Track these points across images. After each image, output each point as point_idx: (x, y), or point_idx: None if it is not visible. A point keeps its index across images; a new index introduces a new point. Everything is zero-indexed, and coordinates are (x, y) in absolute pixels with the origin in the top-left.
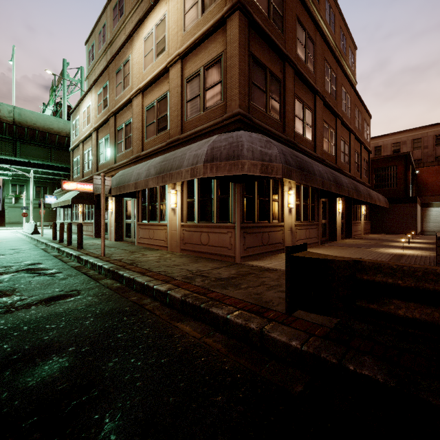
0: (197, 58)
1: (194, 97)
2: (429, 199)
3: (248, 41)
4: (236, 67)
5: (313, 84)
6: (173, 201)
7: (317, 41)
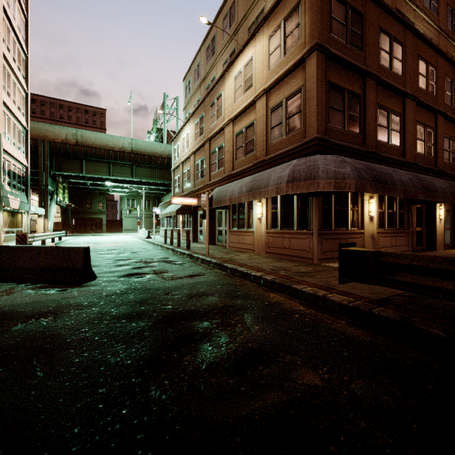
0: (280, 92)
1: (277, 124)
2: None
3: (325, 73)
4: (314, 99)
5: (401, 88)
6: (259, 212)
7: (406, 41)
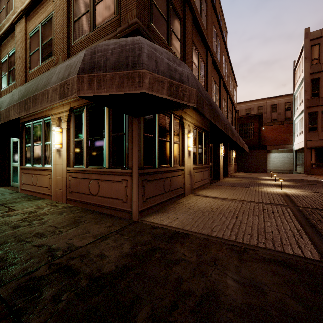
0: None
1: (82, 14)
2: (268, 147)
3: None
4: None
5: (206, 39)
6: (57, 141)
7: (208, 2)
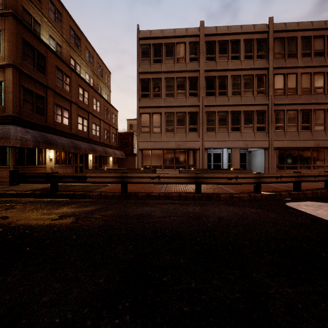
0: None
1: None
2: None
3: (19, 81)
4: (11, 93)
5: (69, 98)
6: None
7: (72, 76)
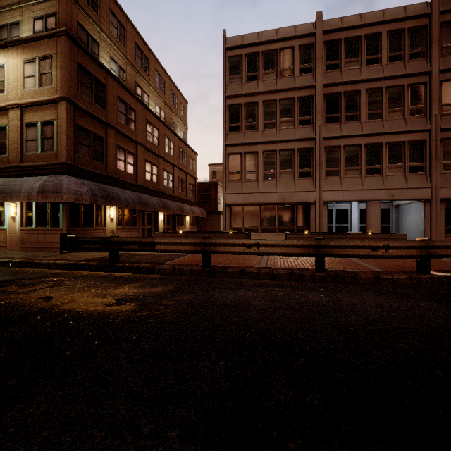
0: (35, 114)
1: (32, 139)
2: None
3: (74, 118)
4: (64, 134)
5: (134, 138)
6: (13, 212)
7: (138, 109)
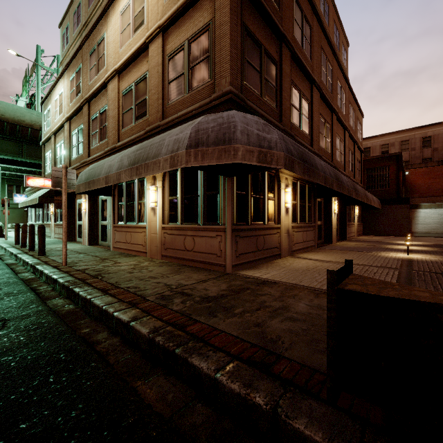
0: (181, 31)
1: (177, 76)
2: (417, 200)
3: (241, 8)
4: (226, 37)
5: (311, 73)
6: (153, 199)
7: (314, 26)
